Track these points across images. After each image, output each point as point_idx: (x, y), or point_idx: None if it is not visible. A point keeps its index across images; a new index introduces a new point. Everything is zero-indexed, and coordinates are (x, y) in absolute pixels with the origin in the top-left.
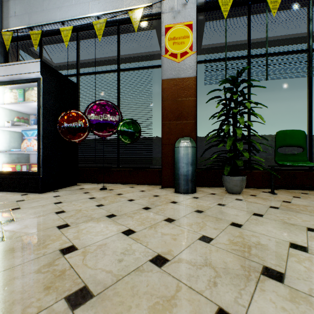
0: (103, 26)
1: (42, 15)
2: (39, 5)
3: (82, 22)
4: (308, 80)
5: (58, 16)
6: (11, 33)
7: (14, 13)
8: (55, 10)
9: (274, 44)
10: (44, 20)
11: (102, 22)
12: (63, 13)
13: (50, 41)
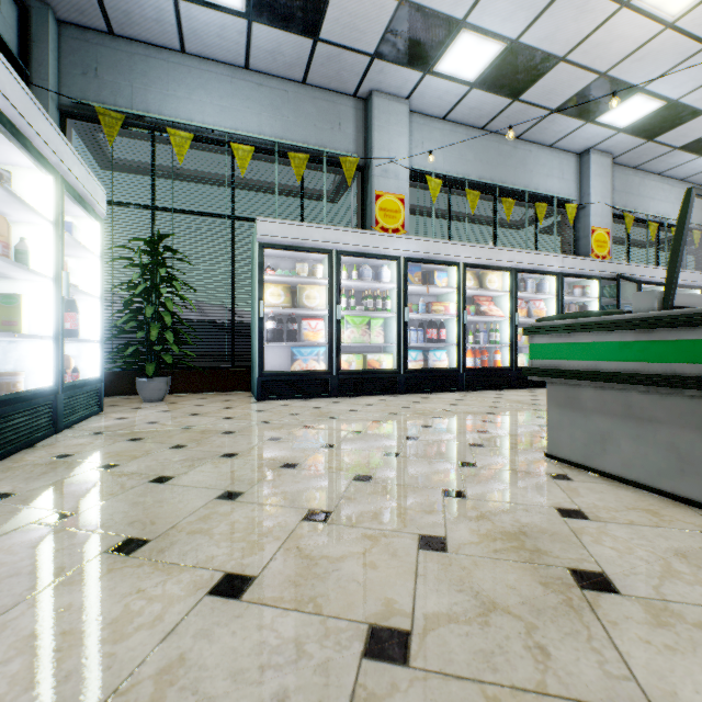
0: (698, 237)
1: (638, 201)
2: (635, 188)
3: (668, 221)
4: None
5: (651, 207)
6: (632, 216)
7: (613, 187)
8: (648, 199)
9: None
10: (639, 206)
11: (698, 233)
12: (654, 205)
13: (620, 222)
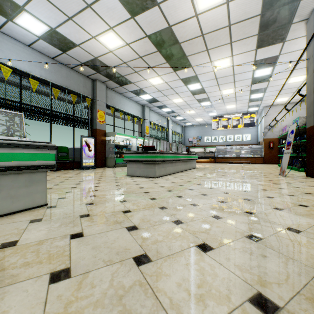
0: None
1: None
2: None
3: None
4: (50, 123)
5: None
6: None
7: None
8: None
9: (37, 92)
10: None
11: None
12: None
13: None
